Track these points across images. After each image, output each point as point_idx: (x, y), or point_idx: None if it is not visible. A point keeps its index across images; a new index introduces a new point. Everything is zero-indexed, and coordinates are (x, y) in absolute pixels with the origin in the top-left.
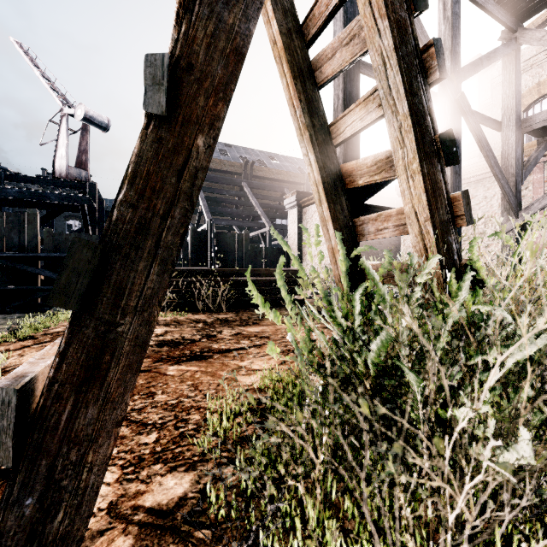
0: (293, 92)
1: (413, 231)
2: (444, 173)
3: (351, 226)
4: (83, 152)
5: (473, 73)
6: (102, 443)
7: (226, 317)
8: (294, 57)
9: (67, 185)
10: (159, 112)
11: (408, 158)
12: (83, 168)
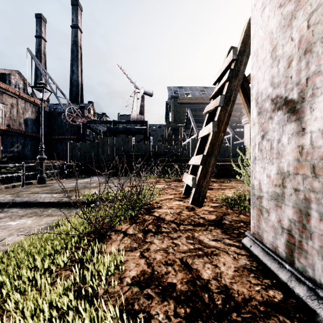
0: (244, 101)
1: None
2: None
3: None
4: (142, 107)
5: None
6: (206, 188)
7: (212, 180)
8: (244, 90)
9: (137, 123)
10: (215, 131)
11: None
12: (142, 114)
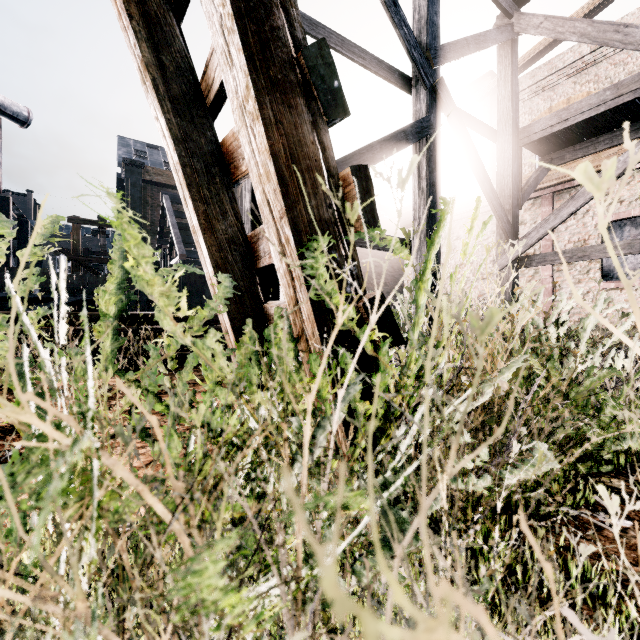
0: (118, 1)
1: (272, 239)
2: (321, 131)
3: (243, 244)
4: None
5: (456, 55)
6: None
7: None
8: None
9: None
10: None
11: (242, 89)
12: None
